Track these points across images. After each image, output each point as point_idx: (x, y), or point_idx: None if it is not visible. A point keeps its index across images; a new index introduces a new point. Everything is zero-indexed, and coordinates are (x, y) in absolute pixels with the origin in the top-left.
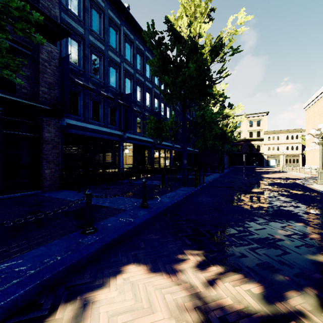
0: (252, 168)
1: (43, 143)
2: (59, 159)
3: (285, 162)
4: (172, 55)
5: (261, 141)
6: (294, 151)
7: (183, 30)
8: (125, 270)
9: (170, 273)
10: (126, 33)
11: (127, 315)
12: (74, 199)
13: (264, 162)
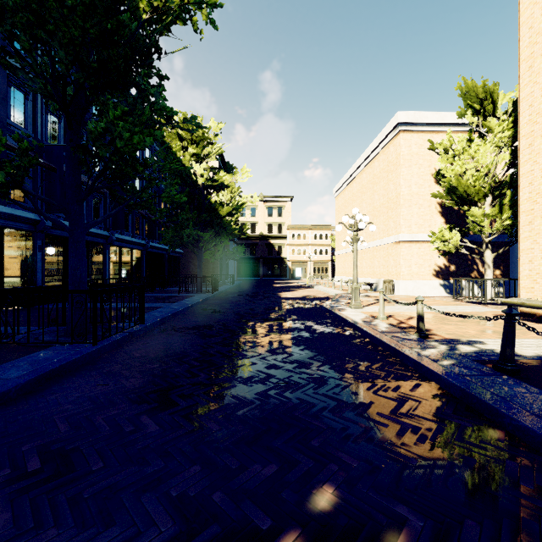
0: (270, 281)
1: None
2: None
3: (313, 272)
4: None
5: (284, 240)
6: (324, 256)
7: None
8: None
9: None
10: None
11: None
12: None
13: (287, 272)
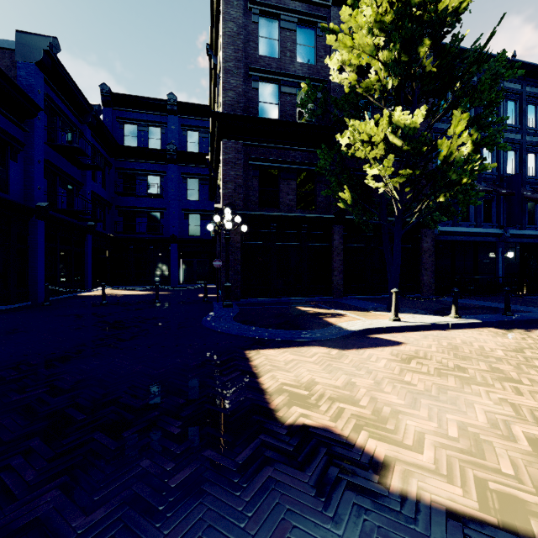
0: None
1: (422, 252)
2: (433, 267)
3: None
4: None
5: None
6: None
7: None
8: None
9: None
10: (509, 88)
11: None
12: (463, 302)
13: None
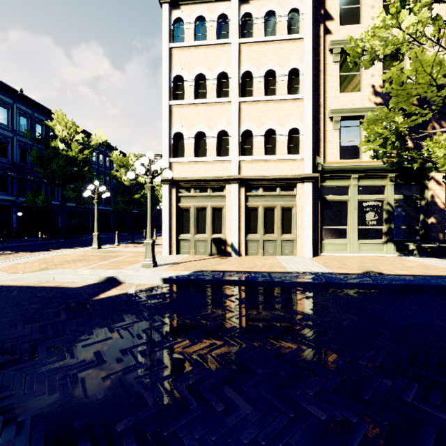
0: None
1: None
2: None
3: None
4: (53, 147)
5: None
6: None
7: (59, 134)
8: None
9: None
10: (21, 109)
11: None
12: None
13: None
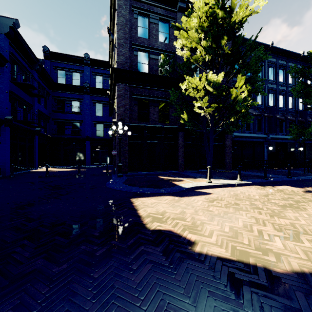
0: None
1: (225, 147)
2: (231, 155)
3: None
4: None
5: None
6: None
7: None
8: (283, 186)
9: (300, 188)
10: (270, 60)
11: (286, 188)
12: (246, 173)
13: None
